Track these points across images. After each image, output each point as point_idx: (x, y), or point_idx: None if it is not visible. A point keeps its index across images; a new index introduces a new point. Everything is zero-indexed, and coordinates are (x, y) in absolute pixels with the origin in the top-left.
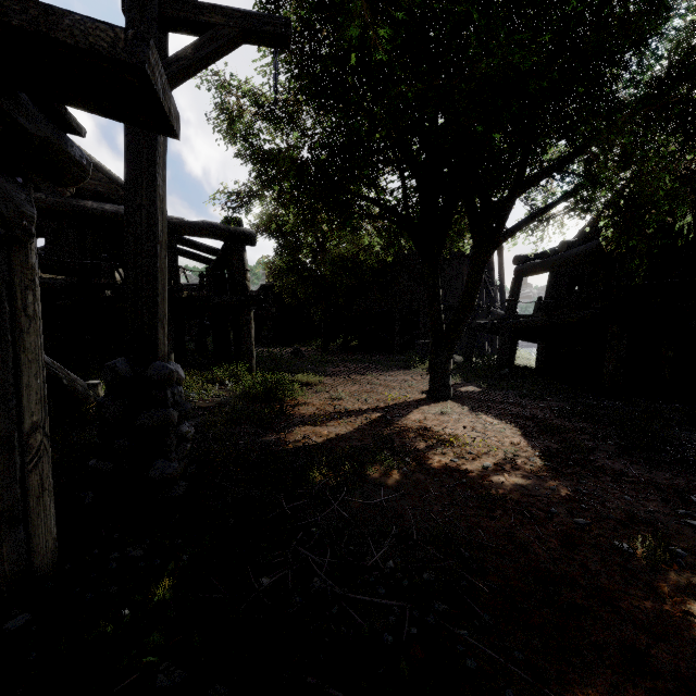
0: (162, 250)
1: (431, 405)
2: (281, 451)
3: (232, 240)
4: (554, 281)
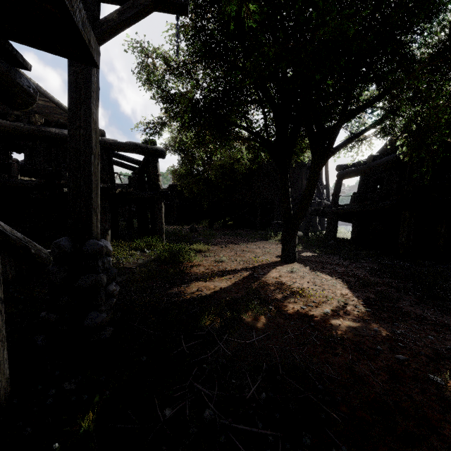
0: (95, 159)
1: (283, 265)
2: (181, 302)
3: (149, 155)
4: (363, 181)
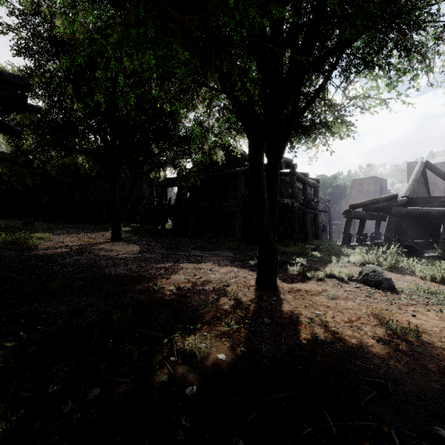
0: None
1: (110, 243)
2: (35, 254)
3: None
4: (179, 190)
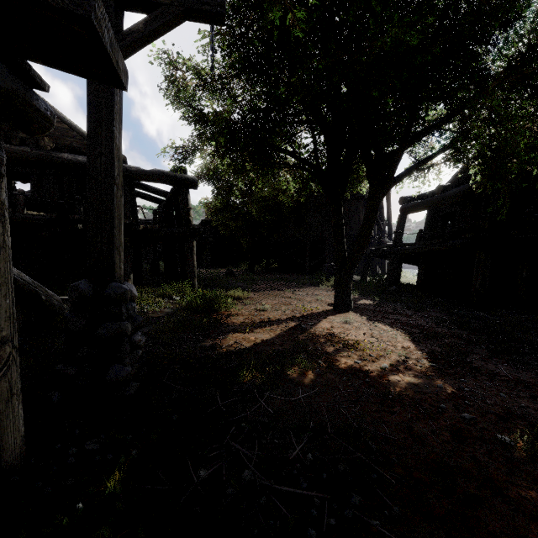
0: (118, 190)
1: (336, 315)
2: (216, 355)
3: (178, 185)
4: (431, 217)
